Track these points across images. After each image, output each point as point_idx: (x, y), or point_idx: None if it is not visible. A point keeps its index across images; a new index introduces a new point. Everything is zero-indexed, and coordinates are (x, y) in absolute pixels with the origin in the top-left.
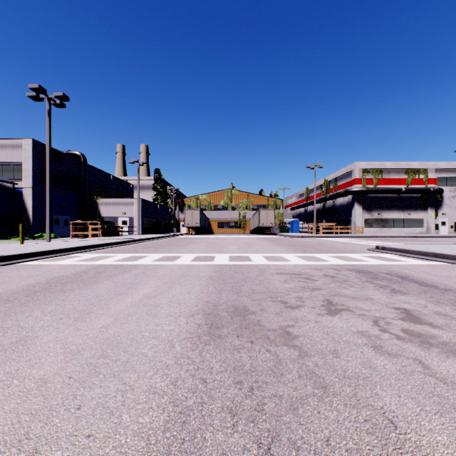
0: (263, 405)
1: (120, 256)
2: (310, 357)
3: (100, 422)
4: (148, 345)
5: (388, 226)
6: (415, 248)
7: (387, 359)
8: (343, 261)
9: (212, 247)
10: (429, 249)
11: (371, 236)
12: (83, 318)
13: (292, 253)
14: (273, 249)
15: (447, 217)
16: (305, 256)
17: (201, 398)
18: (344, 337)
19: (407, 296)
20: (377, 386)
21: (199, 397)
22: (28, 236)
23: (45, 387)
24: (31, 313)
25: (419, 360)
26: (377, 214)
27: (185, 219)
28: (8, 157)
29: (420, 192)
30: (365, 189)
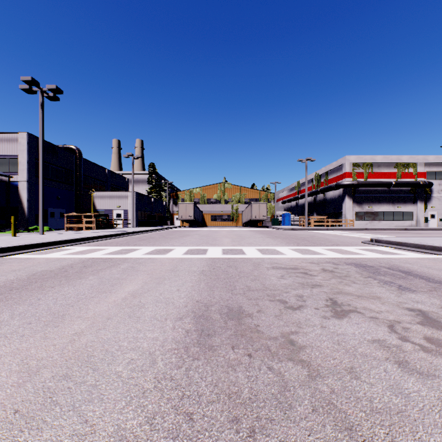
0: None
1: (111, 249)
2: (323, 378)
3: None
4: (124, 359)
5: (378, 219)
6: (410, 241)
7: (419, 381)
8: (339, 255)
9: (205, 240)
10: (425, 241)
11: (362, 228)
12: (55, 322)
13: (286, 246)
14: (267, 241)
15: (436, 210)
16: (299, 249)
17: None
18: (359, 348)
19: (418, 294)
20: (418, 426)
21: None
22: (22, 229)
23: None
24: None
25: None
26: (367, 207)
27: (179, 212)
28: (4, 150)
29: (410, 186)
30: (355, 183)
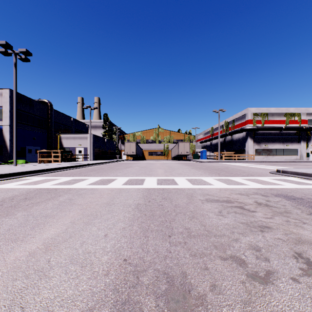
0: None
1: (63, 179)
2: None
3: None
4: None
5: (272, 154)
6: None
7: None
8: (260, 185)
9: (143, 170)
10: None
11: (261, 161)
12: None
13: (210, 176)
14: (193, 172)
15: None
16: (222, 179)
17: None
18: None
19: None
20: None
21: None
22: (5, 162)
23: None
24: None
25: None
26: (264, 146)
27: (125, 149)
28: None
29: (296, 130)
30: (255, 127)
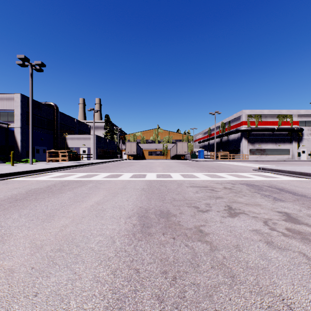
0: (184, 293)
1: (80, 174)
2: (219, 250)
3: (52, 309)
4: (95, 240)
5: (265, 154)
6: (286, 168)
7: (278, 252)
8: (236, 178)
9: (144, 168)
10: (296, 169)
11: (254, 160)
12: (49, 220)
13: (200, 172)
14: (187, 169)
15: (305, 148)
16: (209, 174)
17: (134, 286)
18: (243, 234)
19: (286, 202)
20: (274, 275)
21: (133, 285)
22: (17, 161)
23: (12, 277)
24: (11, 215)
25: (303, 253)
26: (258, 146)
27: (126, 149)
28: (4, 106)
29: (287, 131)
30: (249, 129)
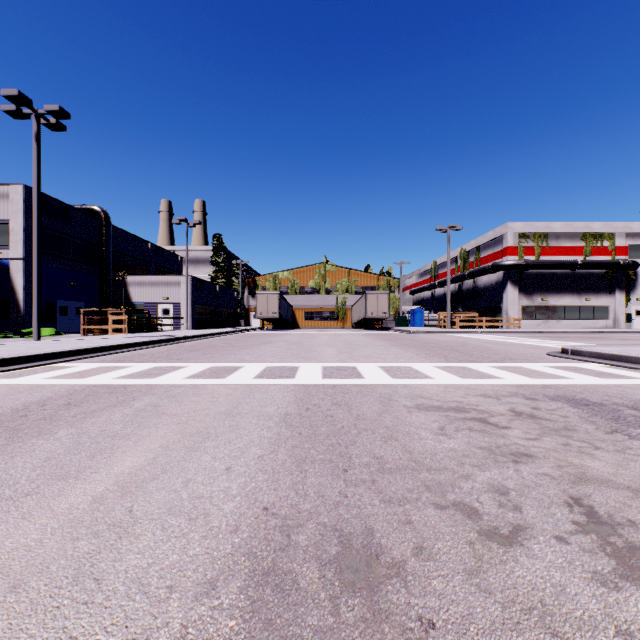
0: None
1: (136, 366)
2: None
3: None
4: None
5: (557, 318)
6: (633, 353)
7: None
8: (525, 378)
9: (295, 350)
10: None
11: (534, 331)
12: None
13: (427, 361)
14: (394, 353)
15: None
16: (451, 366)
17: None
18: None
19: None
20: None
21: None
22: (14, 333)
23: None
24: None
25: None
26: (540, 300)
27: (257, 307)
28: None
29: (605, 267)
30: (523, 263)
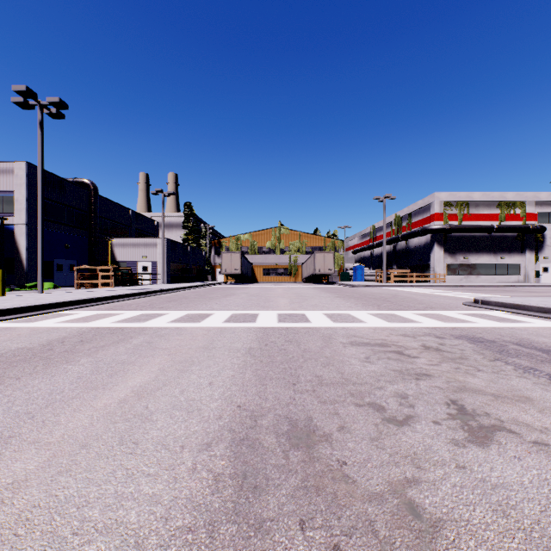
0: None
1: (127, 313)
2: None
3: None
4: None
5: (476, 274)
6: (531, 302)
7: None
8: (439, 323)
9: (255, 301)
10: None
11: (456, 285)
12: None
13: (363, 309)
14: (337, 303)
15: (549, 262)
16: (382, 313)
17: None
18: (549, 527)
19: None
20: None
21: None
22: (19, 286)
23: None
24: None
25: None
26: (462, 258)
27: (222, 265)
28: None
29: (517, 231)
30: (447, 227)
